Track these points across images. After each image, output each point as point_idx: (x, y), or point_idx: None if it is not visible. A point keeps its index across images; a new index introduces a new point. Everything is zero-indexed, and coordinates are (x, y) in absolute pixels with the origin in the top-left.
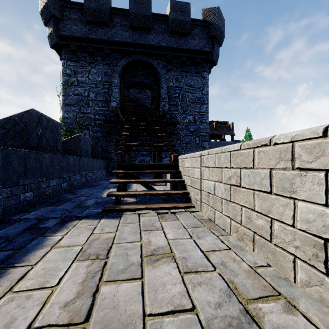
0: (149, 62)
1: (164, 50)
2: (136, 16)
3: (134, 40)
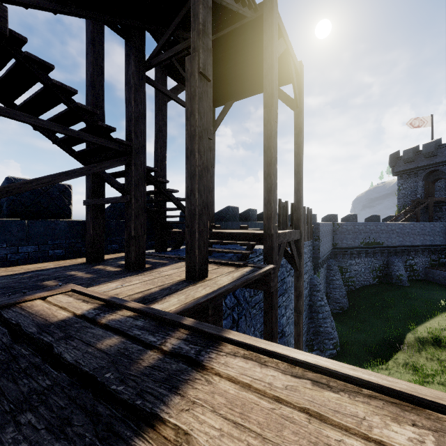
0: (439, 170)
1: (445, 162)
2: (426, 154)
3: (428, 163)
